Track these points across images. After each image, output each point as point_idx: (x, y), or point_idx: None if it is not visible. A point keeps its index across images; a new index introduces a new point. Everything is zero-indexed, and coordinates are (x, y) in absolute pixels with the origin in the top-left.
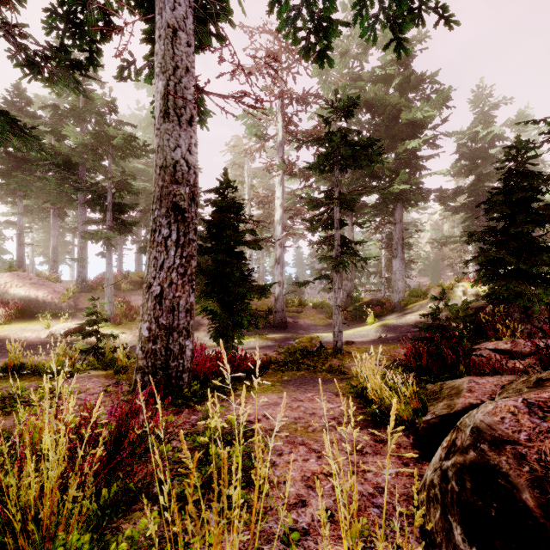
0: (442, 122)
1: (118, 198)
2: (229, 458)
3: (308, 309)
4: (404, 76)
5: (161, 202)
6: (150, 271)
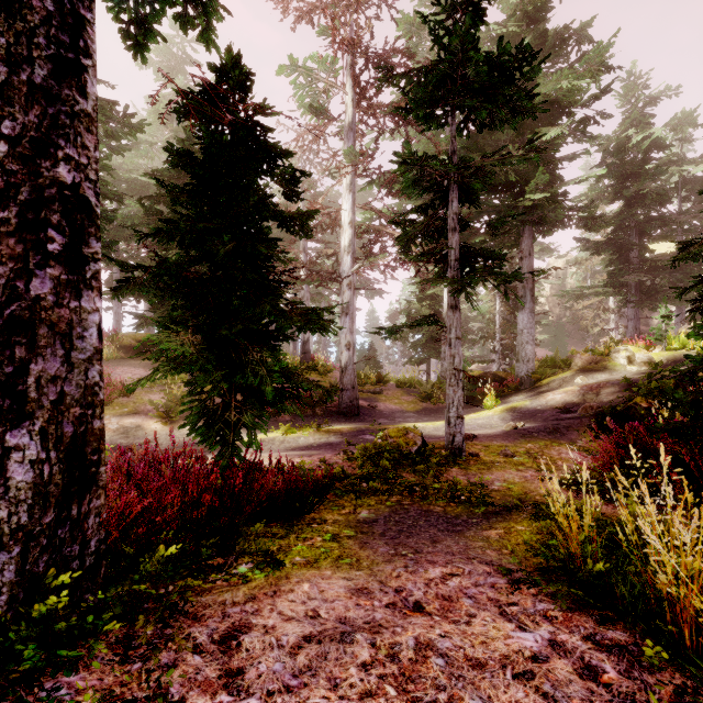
0: (600, 94)
1: None
2: None
3: (389, 389)
4: (537, 32)
5: None
6: None
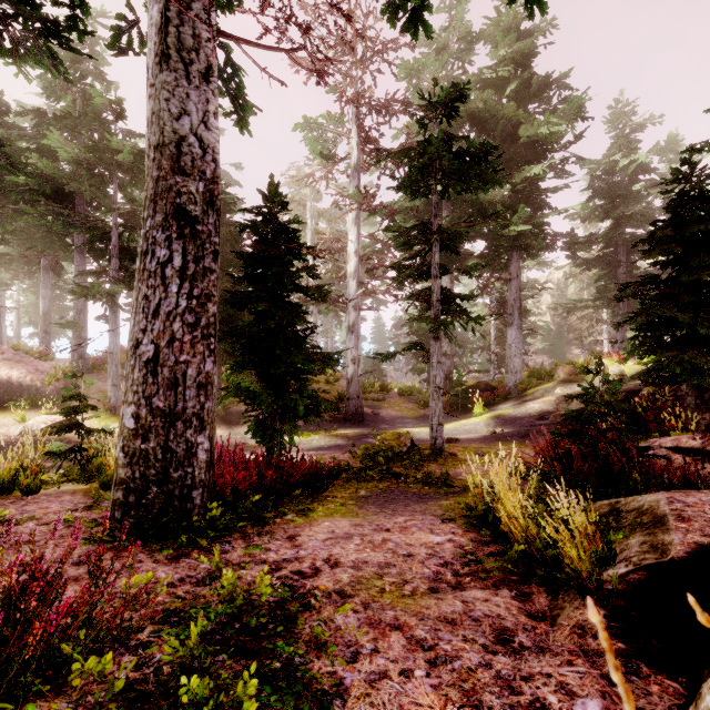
0: (575, 139)
1: (127, 239)
2: (234, 702)
3: (392, 397)
4: (522, 78)
5: (155, 204)
6: (138, 319)
